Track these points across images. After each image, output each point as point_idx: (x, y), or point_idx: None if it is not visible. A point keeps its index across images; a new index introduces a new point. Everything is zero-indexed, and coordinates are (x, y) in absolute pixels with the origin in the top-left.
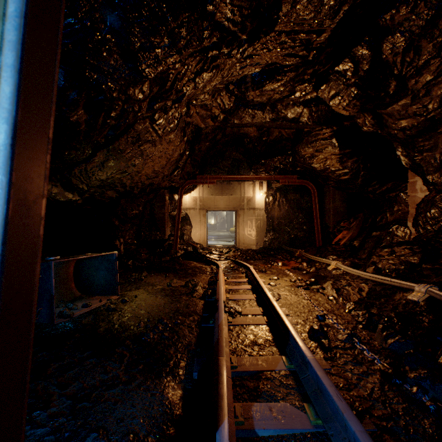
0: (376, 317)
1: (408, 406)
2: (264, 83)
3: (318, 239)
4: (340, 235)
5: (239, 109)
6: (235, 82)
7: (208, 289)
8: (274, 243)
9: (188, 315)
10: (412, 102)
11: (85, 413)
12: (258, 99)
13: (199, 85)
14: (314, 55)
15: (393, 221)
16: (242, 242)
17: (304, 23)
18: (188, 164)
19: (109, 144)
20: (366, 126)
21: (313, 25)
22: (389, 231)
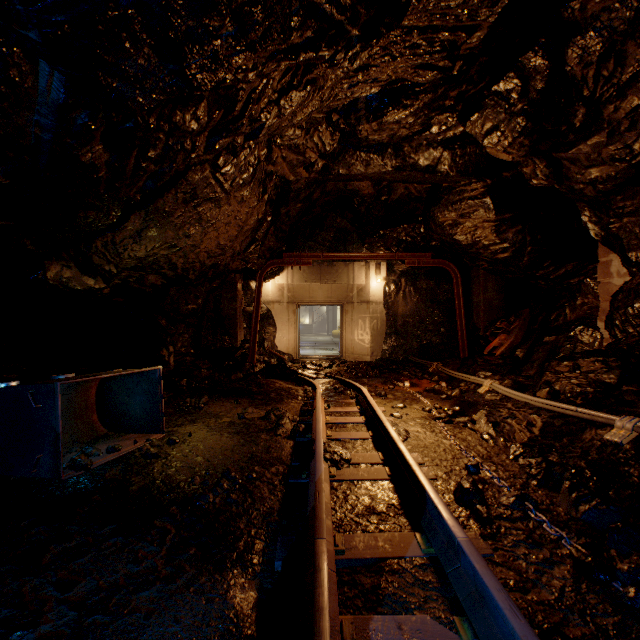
0: (557, 468)
1: (622, 620)
2: (385, 110)
3: (463, 347)
4: (496, 340)
5: (346, 152)
6: (341, 109)
7: (300, 422)
8: (397, 353)
9: (268, 465)
10: (609, 140)
11: (98, 634)
12: (375, 136)
13: (286, 112)
14: (461, 67)
15: (575, 320)
16: (350, 351)
17: (449, 13)
18: (271, 235)
19: (148, 203)
20: (536, 178)
21: (461, 16)
22: (570, 334)
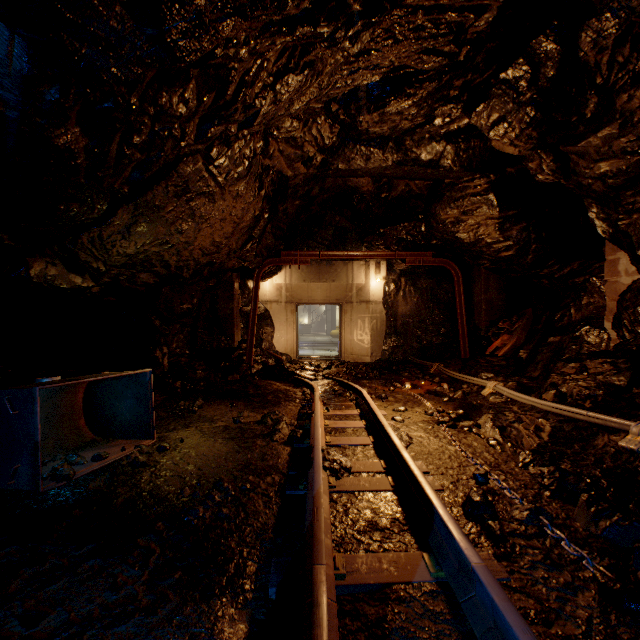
0: (571, 478)
1: None
2: (387, 99)
3: (464, 347)
4: (498, 341)
5: (346, 146)
6: (341, 99)
7: (298, 427)
8: (397, 353)
9: (264, 474)
10: (621, 132)
11: None
12: (376, 128)
13: (282, 98)
14: (468, 53)
15: (581, 320)
16: (349, 352)
17: None
18: (268, 233)
19: (137, 196)
20: (542, 173)
21: None
22: (576, 335)
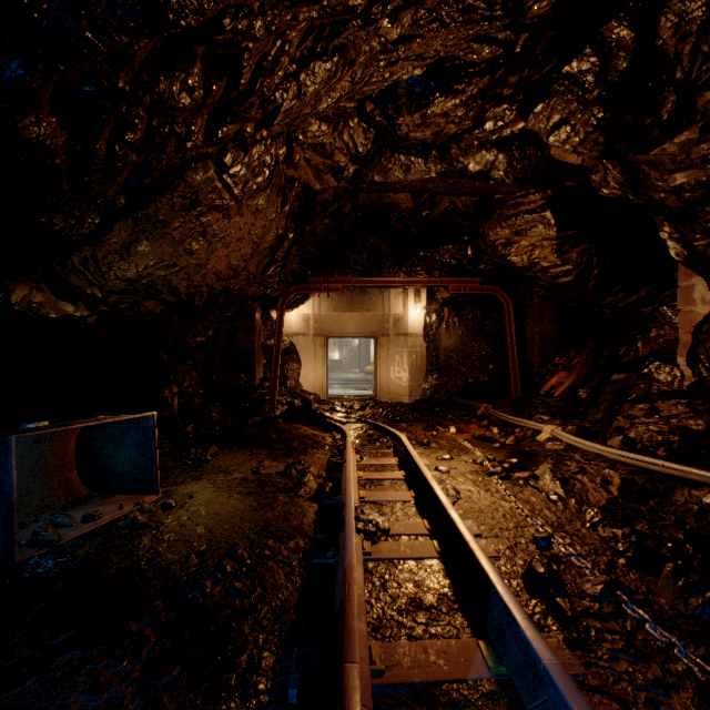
0: (650, 542)
1: None
2: (431, 97)
3: (515, 386)
4: (555, 379)
5: (382, 154)
6: (377, 96)
7: (327, 479)
8: (440, 392)
9: (286, 538)
10: (701, 137)
11: None
12: (418, 133)
13: (308, 91)
14: (526, 42)
15: (650, 355)
16: (385, 391)
17: None
18: (294, 256)
19: (136, 209)
20: (608, 187)
21: None
22: (644, 372)
